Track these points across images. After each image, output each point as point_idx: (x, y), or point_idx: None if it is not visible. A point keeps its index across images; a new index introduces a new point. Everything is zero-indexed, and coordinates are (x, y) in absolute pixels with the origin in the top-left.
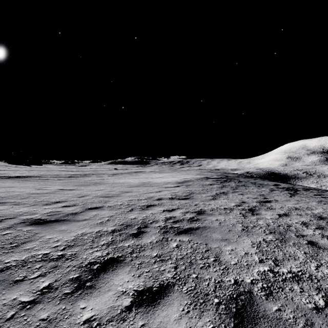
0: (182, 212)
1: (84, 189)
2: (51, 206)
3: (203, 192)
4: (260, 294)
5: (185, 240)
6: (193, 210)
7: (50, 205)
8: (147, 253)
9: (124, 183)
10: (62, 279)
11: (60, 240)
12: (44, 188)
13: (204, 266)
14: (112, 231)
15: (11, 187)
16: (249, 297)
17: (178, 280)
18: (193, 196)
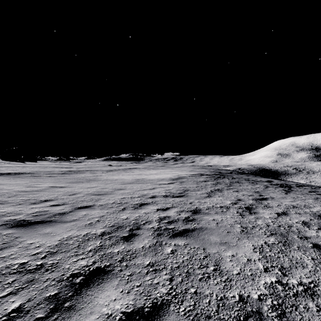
0: (176, 212)
1: (76, 187)
2: (38, 205)
3: (198, 189)
4: (271, 315)
5: (180, 244)
6: (189, 209)
7: (38, 204)
8: (138, 262)
9: (118, 180)
10: (36, 298)
11: (42, 245)
12: (34, 185)
13: (203, 277)
14: (101, 234)
15: (0, 184)
16: (259, 320)
17: (173, 297)
18: (188, 193)
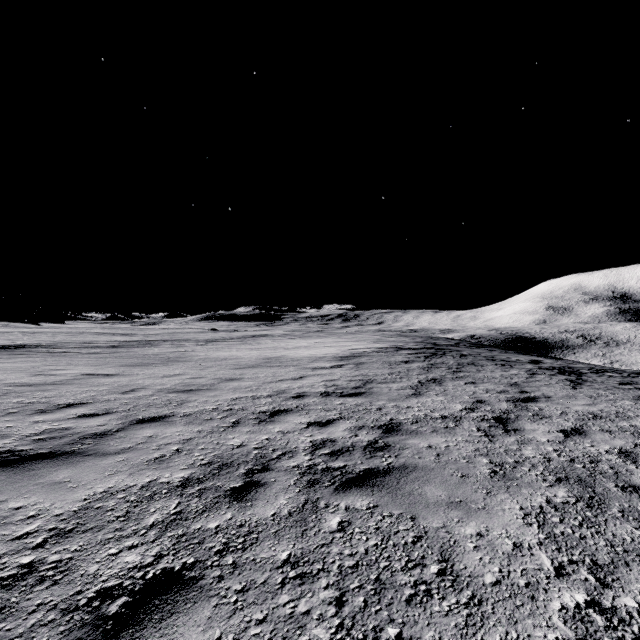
0: (349, 429)
1: (139, 374)
2: (51, 416)
3: (392, 379)
4: None
5: (360, 506)
6: (375, 423)
7: (50, 414)
8: (263, 554)
9: (228, 360)
10: None
11: (42, 513)
12: (51, 372)
13: (415, 595)
14: (182, 484)
15: None
16: None
17: None
18: (372, 388)
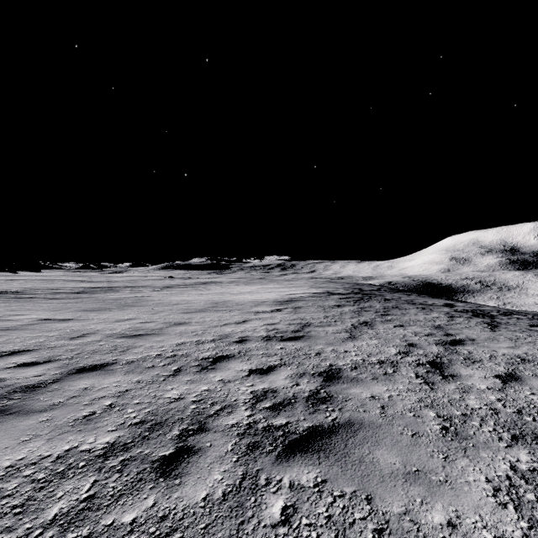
0: (290, 377)
1: (93, 319)
2: None
3: (328, 322)
4: None
5: (306, 481)
6: (316, 370)
7: None
8: None
9: (179, 305)
10: None
11: None
12: (9, 317)
13: None
14: (104, 453)
15: None
16: None
17: None
18: (310, 332)
